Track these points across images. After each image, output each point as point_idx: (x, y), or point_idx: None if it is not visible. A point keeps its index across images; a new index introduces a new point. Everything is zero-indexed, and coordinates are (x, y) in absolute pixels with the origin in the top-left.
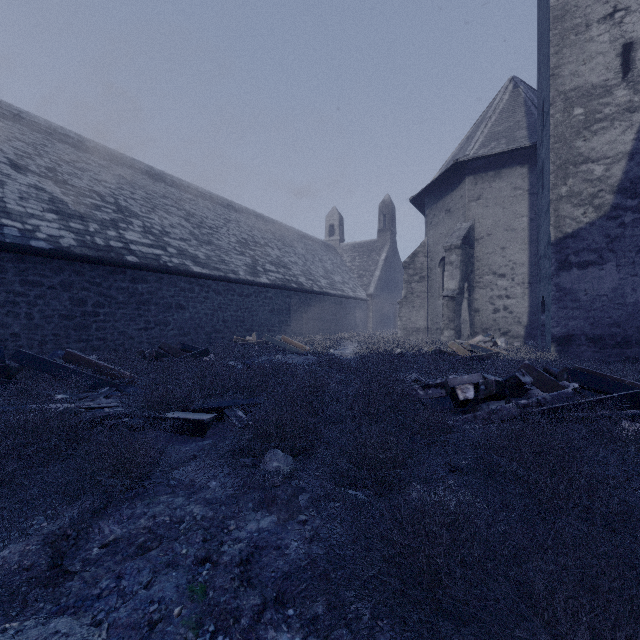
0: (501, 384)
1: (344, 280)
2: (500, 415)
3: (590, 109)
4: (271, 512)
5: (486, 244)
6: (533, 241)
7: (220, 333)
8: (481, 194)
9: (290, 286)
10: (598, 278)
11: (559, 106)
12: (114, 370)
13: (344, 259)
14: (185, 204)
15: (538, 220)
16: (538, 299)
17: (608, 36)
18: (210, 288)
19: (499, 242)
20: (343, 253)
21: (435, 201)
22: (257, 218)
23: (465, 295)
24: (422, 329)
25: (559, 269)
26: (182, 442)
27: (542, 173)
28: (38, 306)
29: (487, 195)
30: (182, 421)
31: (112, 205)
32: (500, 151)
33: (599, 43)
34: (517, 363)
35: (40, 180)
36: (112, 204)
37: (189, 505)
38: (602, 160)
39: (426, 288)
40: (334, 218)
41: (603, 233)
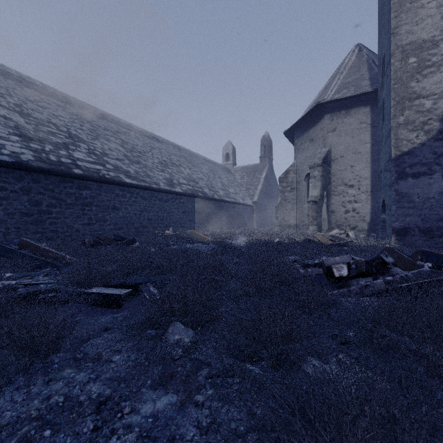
0: (369, 263)
1: (236, 191)
2: (370, 289)
3: (421, 58)
4: (169, 391)
5: (339, 163)
6: (374, 161)
7: (145, 228)
8: (336, 127)
9: (197, 194)
10: (428, 185)
11: (398, 56)
12: (57, 254)
13: (236, 177)
14: (121, 135)
15: (378, 145)
16: (378, 203)
17: (435, 3)
18: (138, 195)
19: (349, 162)
20: (235, 173)
21: (302, 133)
22: (174, 147)
23: (324, 200)
24: (292, 226)
25: (398, 178)
26: (100, 314)
27: (383, 109)
28: (2, 205)
29: (340, 128)
30: (102, 295)
31: (65, 133)
32: (350, 95)
33: (428, 8)
34: (368, 249)
35: (8, 112)
36: (65, 132)
37: (89, 382)
38: (431, 96)
39: (295, 196)
40: (229, 148)
41: (431, 151)
